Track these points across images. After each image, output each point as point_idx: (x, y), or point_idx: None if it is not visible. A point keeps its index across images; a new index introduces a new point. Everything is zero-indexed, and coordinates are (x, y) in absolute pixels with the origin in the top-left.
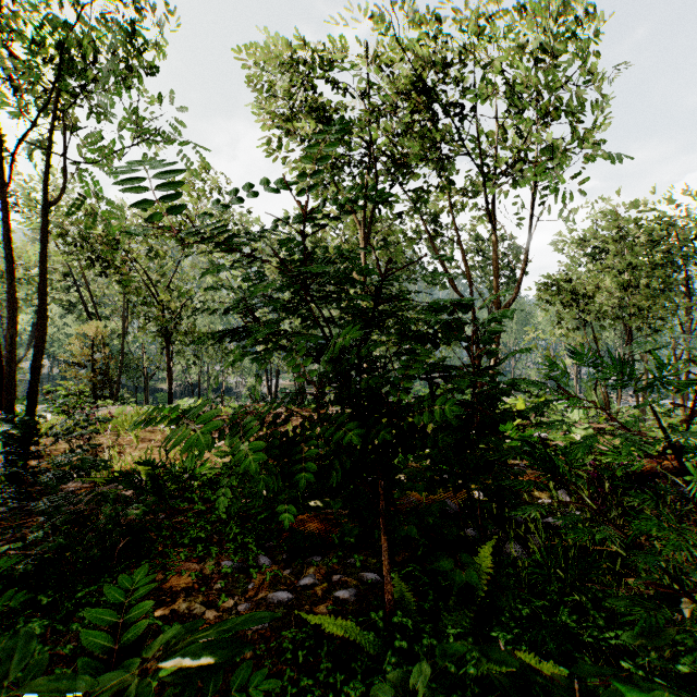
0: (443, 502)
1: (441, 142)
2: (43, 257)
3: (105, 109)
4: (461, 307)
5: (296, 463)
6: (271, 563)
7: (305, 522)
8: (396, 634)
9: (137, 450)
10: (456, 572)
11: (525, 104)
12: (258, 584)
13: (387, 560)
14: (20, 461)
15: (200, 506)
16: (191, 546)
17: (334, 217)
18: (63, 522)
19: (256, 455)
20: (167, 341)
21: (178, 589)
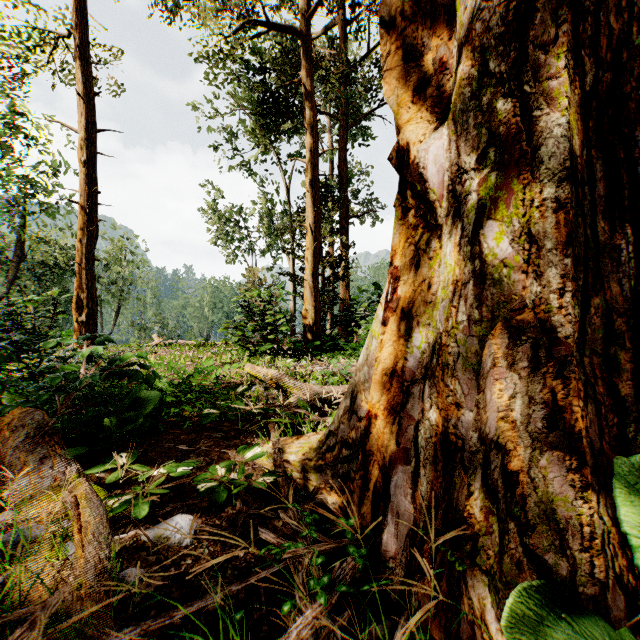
0: None
1: None
2: None
3: None
4: None
5: None
6: None
7: None
8: None
9: None
10: None
11: None
12: None
13: None
14: None
15: None
16: None
17: None
18: None
19: None
20: None
21: None
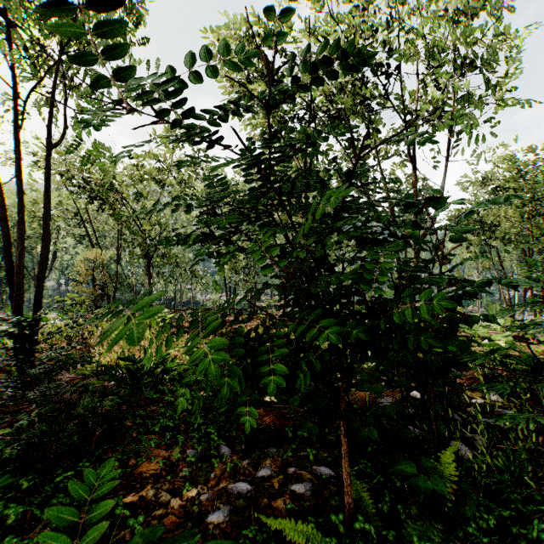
0: (397, 404)
1: (368, 98)
2: (46, 189)
3: (97, 71)
4: (429, 203)
5: (259, 364)
6: (231, 453)
7: (261, 415)
8: (361, 543)
9: (123, 348)
10: (419, 478)
11: (444, 58)
12: (219, 473)
13: (347, 462)
14: (17, 355)
15: (170, 398)
16: (161, 433)
17: (304, 86)
18: (48, 410)
19: (216, 355)
20: (148, 262)
21: (147, 475)
